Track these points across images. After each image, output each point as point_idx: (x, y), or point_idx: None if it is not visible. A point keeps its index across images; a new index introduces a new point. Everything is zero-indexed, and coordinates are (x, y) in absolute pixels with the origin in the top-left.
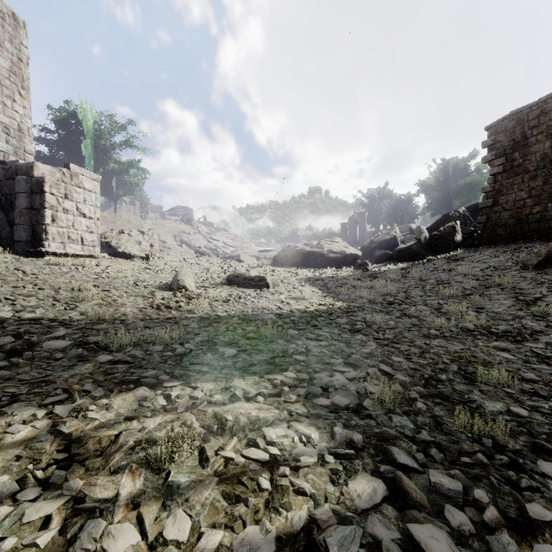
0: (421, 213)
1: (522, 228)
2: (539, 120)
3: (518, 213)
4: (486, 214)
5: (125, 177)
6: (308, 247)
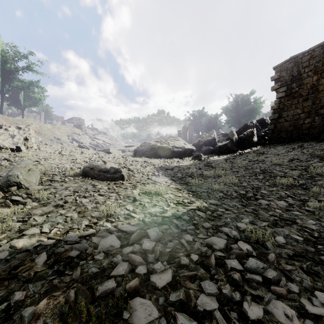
0: (224, 125)
1: (298, 133)
2: (309, 62)
3: (295, 123)
4: (274, 123)
5: (30, 93)
6: (158, 144)
